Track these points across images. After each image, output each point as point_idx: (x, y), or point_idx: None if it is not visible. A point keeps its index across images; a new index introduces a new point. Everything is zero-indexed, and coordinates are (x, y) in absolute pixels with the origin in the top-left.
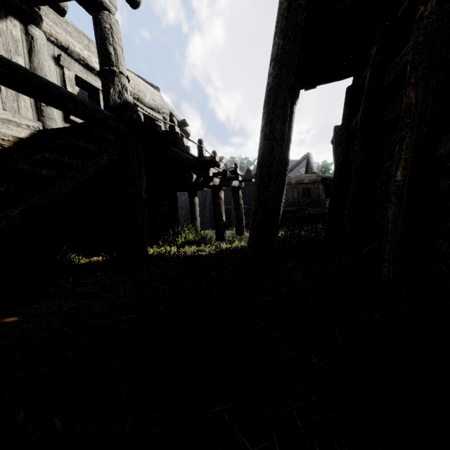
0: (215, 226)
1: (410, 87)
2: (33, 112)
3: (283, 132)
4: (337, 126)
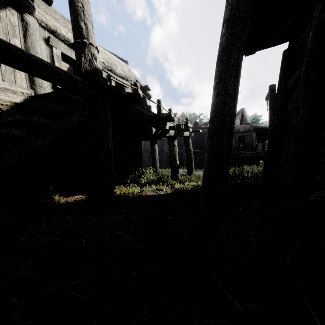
0: (171, 168)
1: None
2: (27, 82)
3: (235, 88)
4: (272, 85)
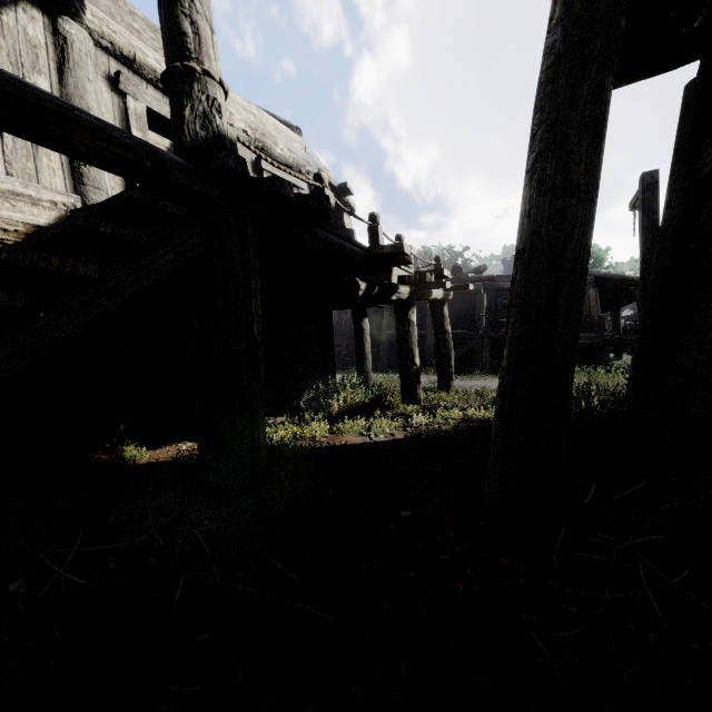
0: (401, 374)
1: None
2: (65, 177)
3: (593, 169)
4: (649, 173)
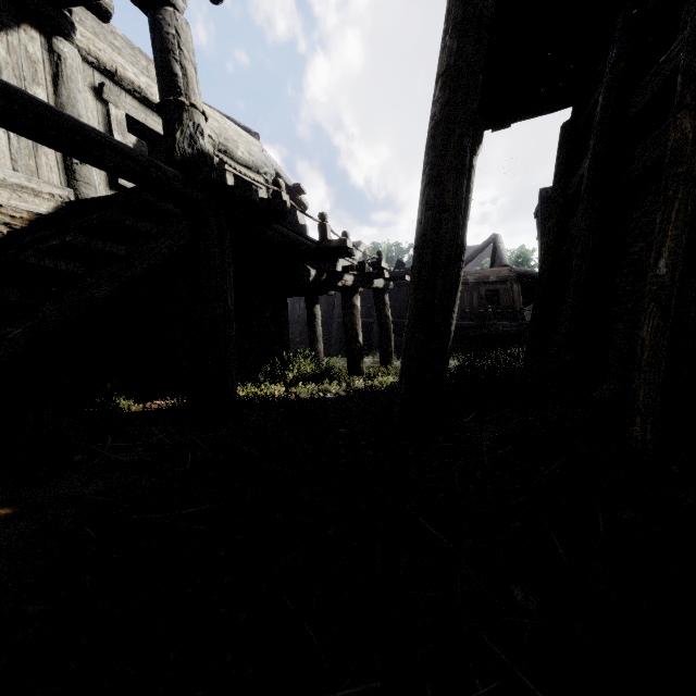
0: (347, 350)
1: (684, 112)
2: (60, 173)
3: (457, 196)
4: (545, 189)
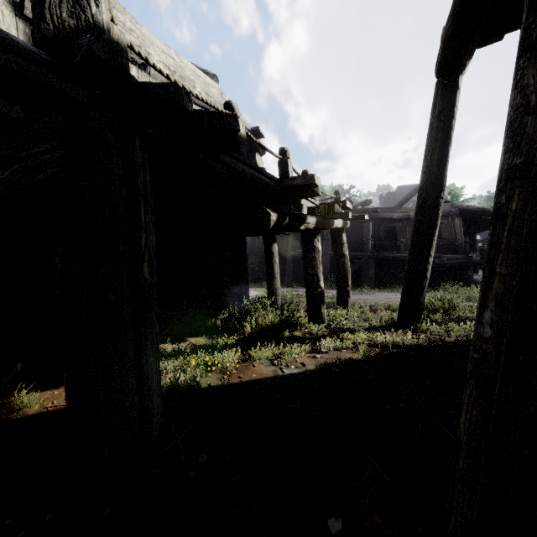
0: (307, 295)
1: None
2: None
3: None
4: None
